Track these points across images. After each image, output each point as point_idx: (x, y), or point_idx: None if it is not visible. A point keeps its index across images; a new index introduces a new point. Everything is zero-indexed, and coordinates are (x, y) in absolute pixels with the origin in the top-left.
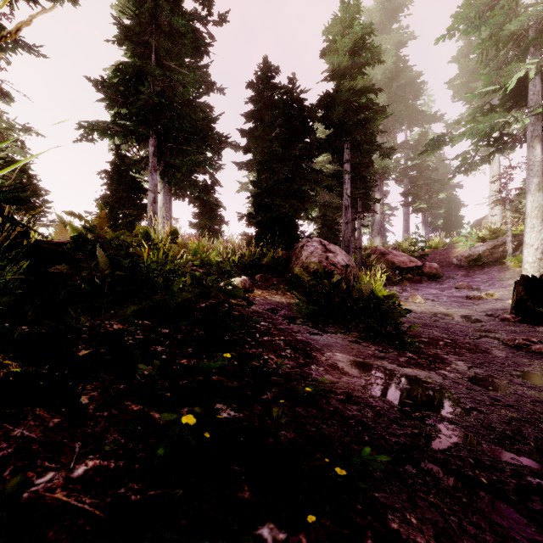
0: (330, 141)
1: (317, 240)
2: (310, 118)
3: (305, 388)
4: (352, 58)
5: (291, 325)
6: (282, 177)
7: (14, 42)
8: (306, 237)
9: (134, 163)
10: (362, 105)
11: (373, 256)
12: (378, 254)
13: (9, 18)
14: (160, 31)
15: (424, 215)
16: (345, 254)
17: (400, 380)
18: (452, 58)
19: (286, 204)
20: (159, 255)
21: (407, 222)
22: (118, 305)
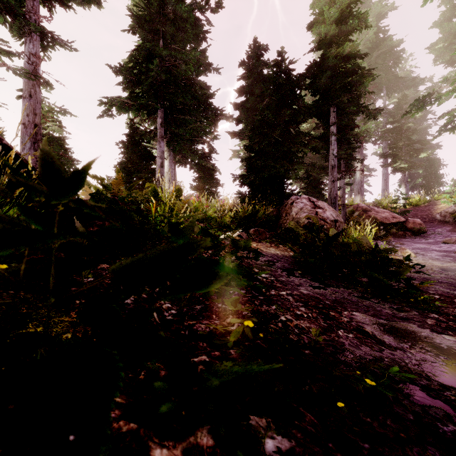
0: (317, 106)
1: (306, 197)
2: (297, 86)
3: (363, 379)
4: (339, 26)
5: (291, 277)
6: (272, 141)
7: (53, 41)
8: (295, 195)
9: (145, 133)
10: (348, 70)
11: (356, 213)
12: (360, 211)
13: (49, 20)
14: (167, 19)
15: (404, 175)
16: (333, 210)
17: (453, 355)
18: (434, 23)
19: (276, 165)
20: (165, 209)
21: (386, 182)
22: (128, 255)
